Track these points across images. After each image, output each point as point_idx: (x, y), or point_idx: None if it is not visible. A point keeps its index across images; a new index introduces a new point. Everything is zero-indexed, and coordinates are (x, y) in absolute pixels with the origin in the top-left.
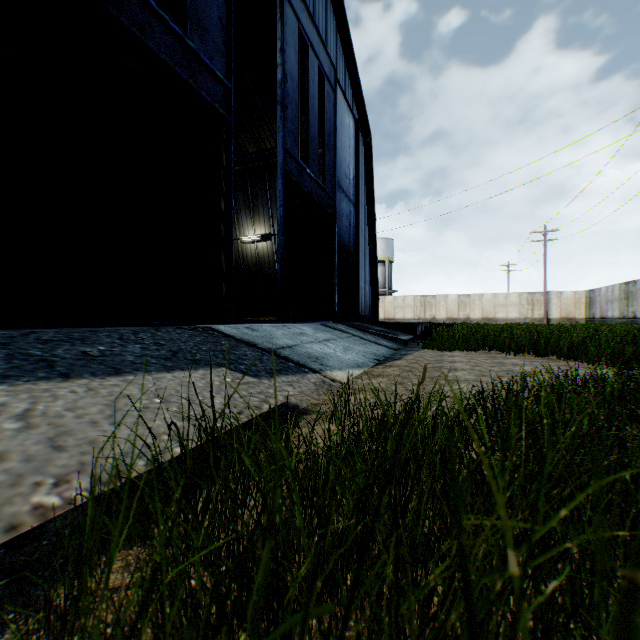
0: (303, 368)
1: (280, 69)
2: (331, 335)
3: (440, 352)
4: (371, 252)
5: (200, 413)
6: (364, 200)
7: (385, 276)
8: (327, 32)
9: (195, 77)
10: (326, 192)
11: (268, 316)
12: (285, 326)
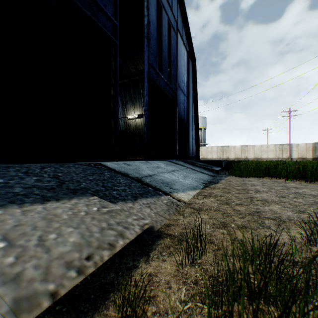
0: (158, 191)
1: (146, 18)
2: (175, 168)
3: (240, 178)
4: (195, 123)
5: (39, 263)
6: (192, 95)
7: (202, 136)
8: (172, 2)
9: (95, 15)
10: (172, 89)
11: (141, 157)
12: (148, 162)
